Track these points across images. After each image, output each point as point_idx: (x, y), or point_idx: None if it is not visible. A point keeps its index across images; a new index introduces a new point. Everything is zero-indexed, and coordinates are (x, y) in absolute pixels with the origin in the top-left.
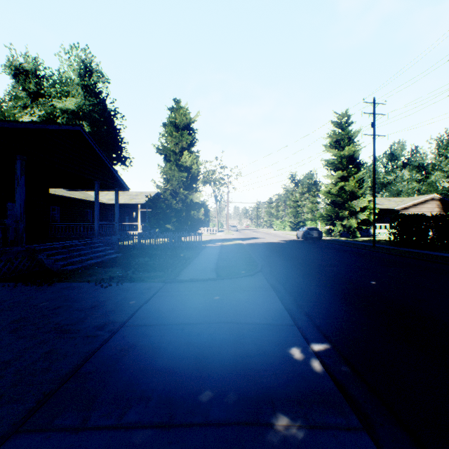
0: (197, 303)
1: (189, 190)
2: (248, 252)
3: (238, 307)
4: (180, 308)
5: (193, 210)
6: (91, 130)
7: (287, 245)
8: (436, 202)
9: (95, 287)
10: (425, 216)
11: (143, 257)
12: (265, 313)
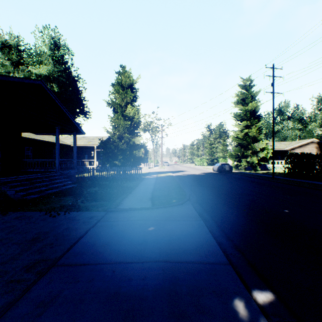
0: (132, 235)
1: (132, 135)
2: (178, 183)
3: (171, 240)
4: (116, 241)
5: (135, 150)
6: (59, 90)
7: (206, 176)
8: (314, 144)
9: (44, 216)
10: (312, 154)
11: (94, 187)
12: (197, 247)
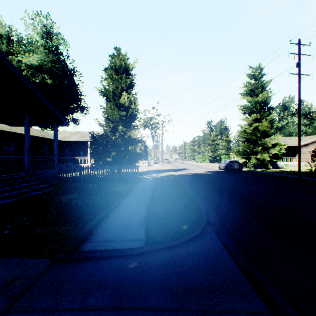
0: None
1: (127, 127)
2: (183, 187)
3: None
4: None
5: (131, 145)
6: (53, 83)
7: (215, 176)
8: None
9: None
10: None
11: (72, 193)
12: None
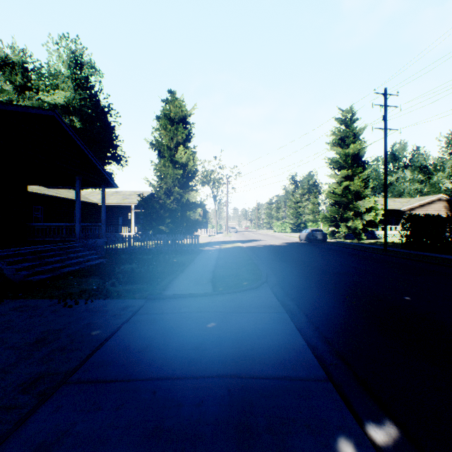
0: (184, 335)
1: (184, 189)
2: (250, 257)
3: (241, 343)
4: (159, 344)
5: (189, 211)
6: (82, 126)
7: (290, 248)
8: (442, 203)
9: (55, 306)
10: (441, 217)
11: (130, 263)
12: (280, 353)
